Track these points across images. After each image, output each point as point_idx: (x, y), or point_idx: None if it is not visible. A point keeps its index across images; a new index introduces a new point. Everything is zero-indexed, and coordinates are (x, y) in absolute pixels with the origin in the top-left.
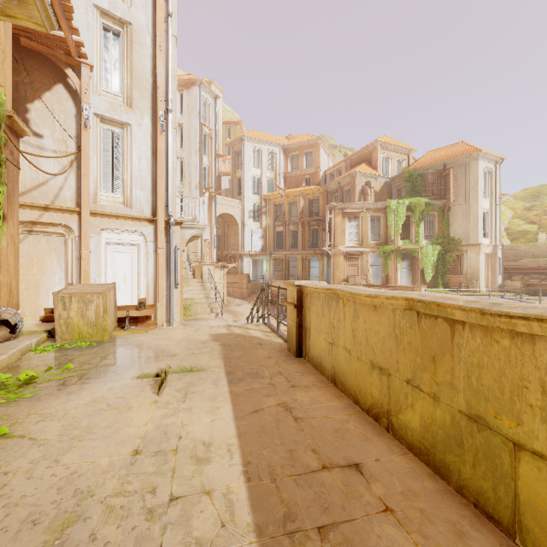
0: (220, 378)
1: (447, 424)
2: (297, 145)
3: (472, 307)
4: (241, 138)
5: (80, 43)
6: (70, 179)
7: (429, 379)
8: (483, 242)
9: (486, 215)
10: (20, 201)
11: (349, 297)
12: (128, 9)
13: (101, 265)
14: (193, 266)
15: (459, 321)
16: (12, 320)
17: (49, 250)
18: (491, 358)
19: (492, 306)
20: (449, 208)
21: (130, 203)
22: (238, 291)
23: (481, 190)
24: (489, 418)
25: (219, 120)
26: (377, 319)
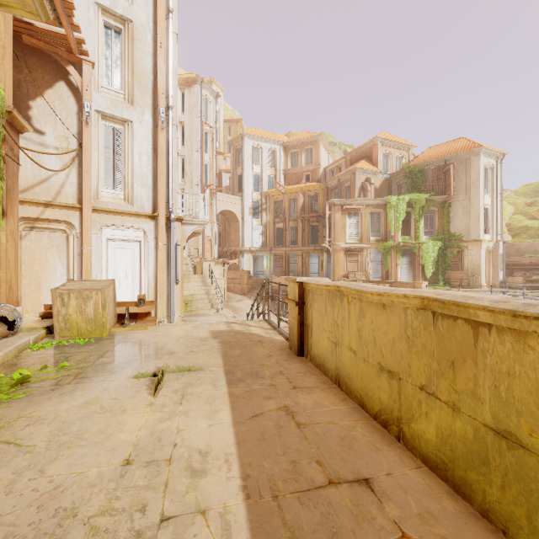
0: (219, 378)
1: (469, 438)
2: (296, 142)
3: (501, 308)
4: (241, 136)
5: (81, 40)
6: (72, 175)
7: (447, 387)
8: (484, 238)
9: (487, 211)
10: (22, 197)
11: (355, 294)
12: (129, 7)
13: (102, 261)
14: (194, 262)
15: (484, 324)
16: (10, 317)
17: (51, 247)
18: (525, 367)
19: (526, 307)
20: (449, 203)
21: (131, 200)
22: (238, 287)
23: (482, 185)
24: (522, 435)
25: (220, 119)
26: (386, 318)
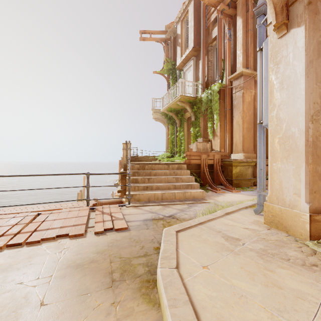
0: None
1: None
2: None
3: None
4: None
5: None
6: None
7: None
8: None
9: None
10: None
11: None
12: None
13: None
14: None
15: None
16: None
17: None
18: None
19: None
20: None
21: None
22: None
23: None
24: None
25: None
26: None
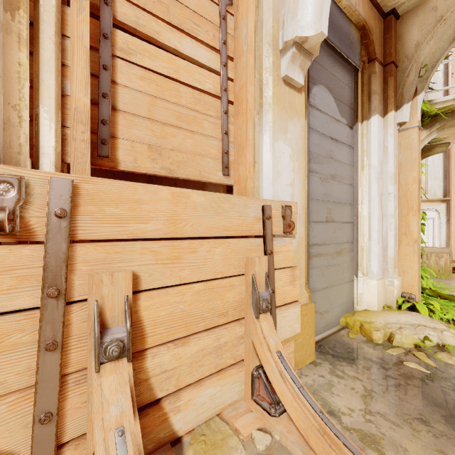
0: None
1: None
2: None
3: None
4: None
5: None
6: None
7: None
8: None
9: None
10: None
11: None
12: None
13: None
14: None
15: None
16: None
17: None
18: None
19: None
20: None
21: (425, 191)
22: None
23: None
24: None
25: None
26: None
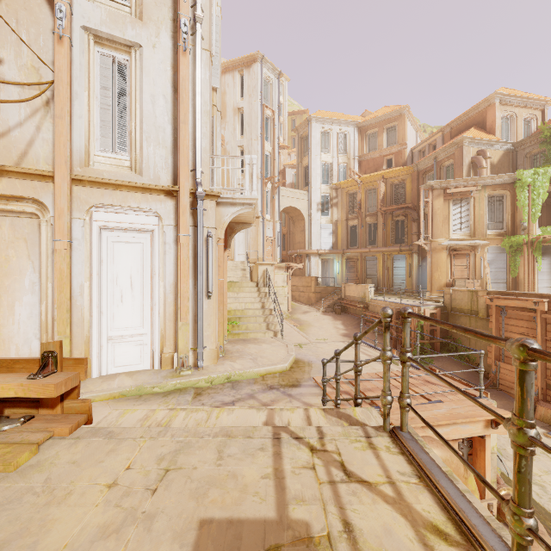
0: None
1: None
2: (375, 121)
3: None
4: (308, 120)
5: None
6: (45, 128)
7: None
8: None
9: None
10: None
11: None
12: None
13: (92, 262)
14: (250, 266)
15: None
16: None
17: (14, 240)
18: None
19: None
20: None
21: (139, 167)
22: (304, 296)
23: None
24: None
25: (284, 111)
26: None
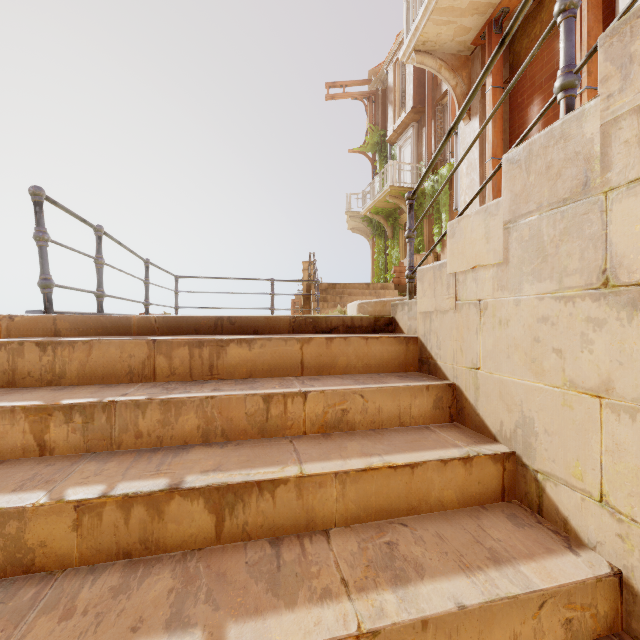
0: None
1: None
2: None
3: None
4: None
5: None
6: None
7: None
8: None
9: None
10: None
11: None
12: None
13: None
14: None
15: None
16: None
17: None
18: None
19: None
20: None
21: None
22: None
23: None
24: None
25: None
26: None
